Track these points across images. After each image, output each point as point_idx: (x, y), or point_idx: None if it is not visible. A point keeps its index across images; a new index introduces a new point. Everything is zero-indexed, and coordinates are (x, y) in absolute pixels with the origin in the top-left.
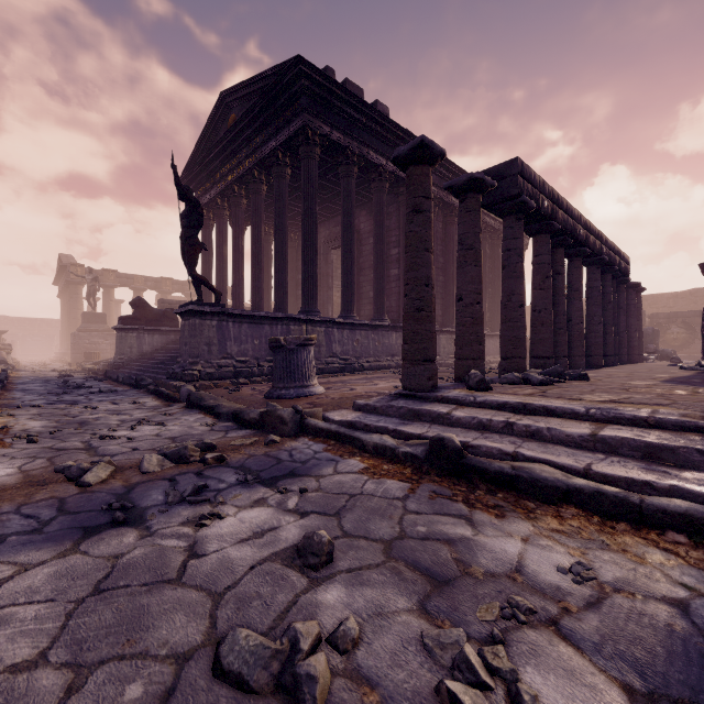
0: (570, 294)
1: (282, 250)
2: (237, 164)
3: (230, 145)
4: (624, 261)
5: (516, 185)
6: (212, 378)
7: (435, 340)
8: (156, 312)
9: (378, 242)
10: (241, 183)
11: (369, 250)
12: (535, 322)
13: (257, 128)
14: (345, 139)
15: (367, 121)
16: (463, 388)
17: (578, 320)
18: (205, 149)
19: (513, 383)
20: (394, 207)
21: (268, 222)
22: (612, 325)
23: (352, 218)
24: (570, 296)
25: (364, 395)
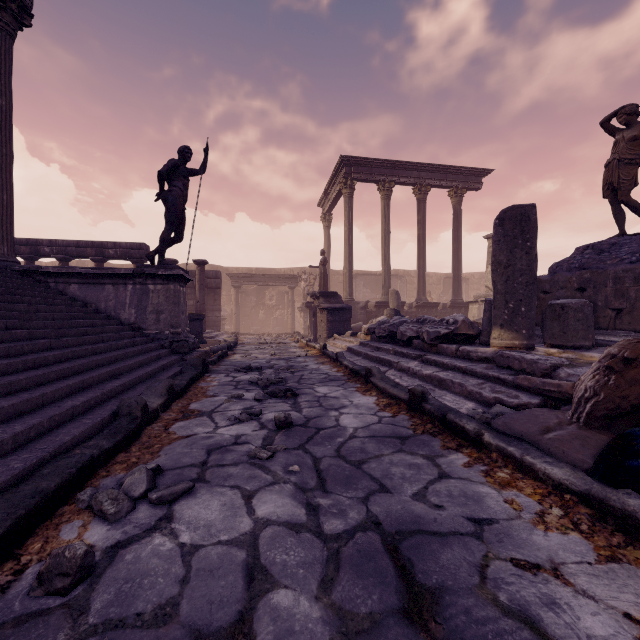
0: None
1: None
2: None
3: None
4: None
5: None
6: None
7: None
8: None
9: None
10: None
11: None
12: None
13: None
14: None
15: None
16: None
17: None
18: None
19: None
20: None
21: None
22: None
23: None
24: None
25: None
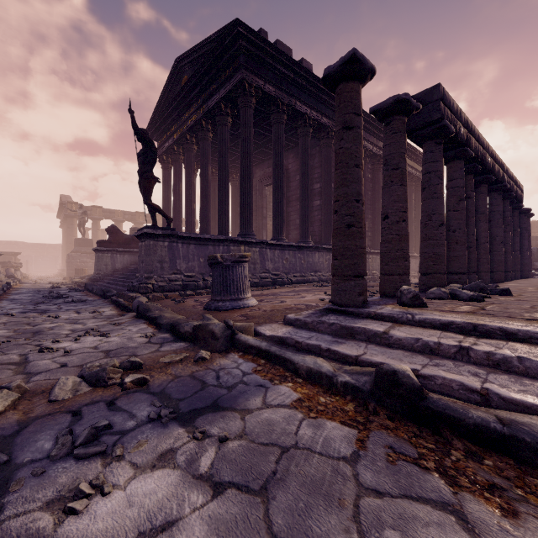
0: (476, 216)
1: (224, 184)
2: (188, 116)
3: (183, 101)
4: (519, 189)
5: (437, 110)
6: (164, 291)
7: (365, 256)
8: (126, 237)
9: (304, 177)
10: (192, 132)
11: (295, 185)
12: (449, 241)
13: (204, 85)
14: (276, 91)
15: (295, 76)
16: (394, 304)
17: (483, 240)
18: (164, 106)
19: (441, 298)
20: (316, 149)
21: (215, 165)
22: (510, 244)
23: (282, 157)
24: (476, 218)
25: (293, 307)
